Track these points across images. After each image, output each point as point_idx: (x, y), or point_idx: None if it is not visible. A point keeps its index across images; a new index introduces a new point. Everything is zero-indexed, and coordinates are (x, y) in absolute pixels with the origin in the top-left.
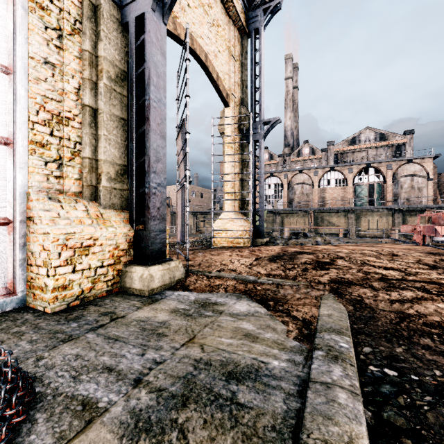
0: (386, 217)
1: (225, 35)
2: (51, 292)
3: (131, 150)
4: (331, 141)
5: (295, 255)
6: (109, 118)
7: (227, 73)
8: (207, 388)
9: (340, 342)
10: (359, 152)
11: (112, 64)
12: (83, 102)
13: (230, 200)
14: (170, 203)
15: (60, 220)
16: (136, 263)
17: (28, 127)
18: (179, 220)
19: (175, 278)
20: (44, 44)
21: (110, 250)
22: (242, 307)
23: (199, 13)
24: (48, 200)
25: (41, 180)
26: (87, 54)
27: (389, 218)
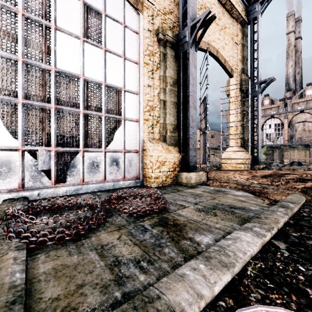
0: None
1: (230, 31)
2: (153, 179)
3: (180, 117)
4: None
5: (283, 175)
6: (170, 104)
7: (232, 55)
8: (222, 208)
9: (290, 205)
10: None
11: (171, 78)
12: (160, 98)
13: (234, 139)
14: None
15: (155, 150)
16: (183, 171)
17: (143, 114)
18: (201, 151)
19: (201, 180)
20: (148, 78)
21: (172, 164)
22: (239, 193)
23: (212, 27)
24: (150, 142)
25: (147, 134)
26: (162, 77)
27: None
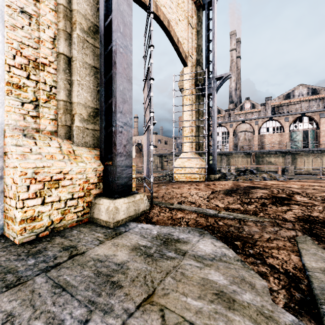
0: (320, 157)
1: (184, 7)
2: (19, 224)
3: (101, 94)
4: (269, 97)
5: (249, 190)
6: (82, 66)
7: (186, 38)
8: None
9: None
10: (293, 105)
11: (85, 18)
12: (58, 50)
13: (188, 142)
14: (142, 148)
15: (31, 155)
16: (104, 196)
17: (4, 70)
18: (145, 158)
19: (139, 210)
20: None
21: (80, 183)
22: (206, 247)
23: None
24: (23, 136)
25: (17, 119)
26: (62, 7)
27: (323, 158)
